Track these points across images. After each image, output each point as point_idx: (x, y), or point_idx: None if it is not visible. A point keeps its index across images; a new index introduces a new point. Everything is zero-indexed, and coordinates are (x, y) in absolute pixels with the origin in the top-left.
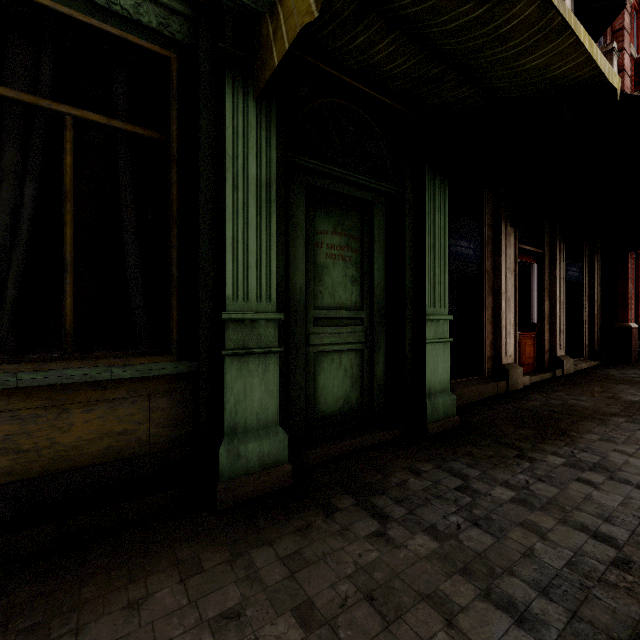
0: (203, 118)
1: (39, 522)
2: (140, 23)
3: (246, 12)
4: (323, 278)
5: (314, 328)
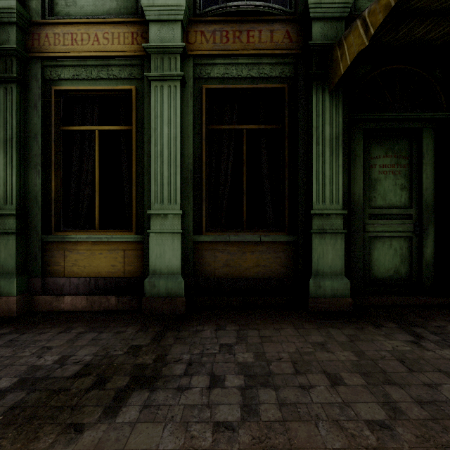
0: (300, 111)
1: (236, 295)
2: (271, 77)
3: (324, 47)
4: (376, 188)
5: (369, 220)
